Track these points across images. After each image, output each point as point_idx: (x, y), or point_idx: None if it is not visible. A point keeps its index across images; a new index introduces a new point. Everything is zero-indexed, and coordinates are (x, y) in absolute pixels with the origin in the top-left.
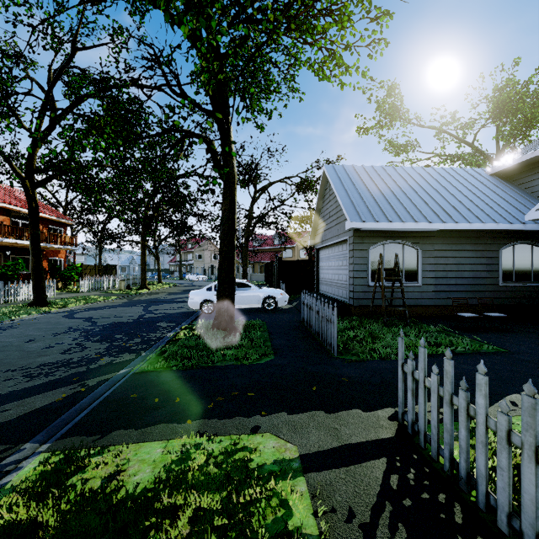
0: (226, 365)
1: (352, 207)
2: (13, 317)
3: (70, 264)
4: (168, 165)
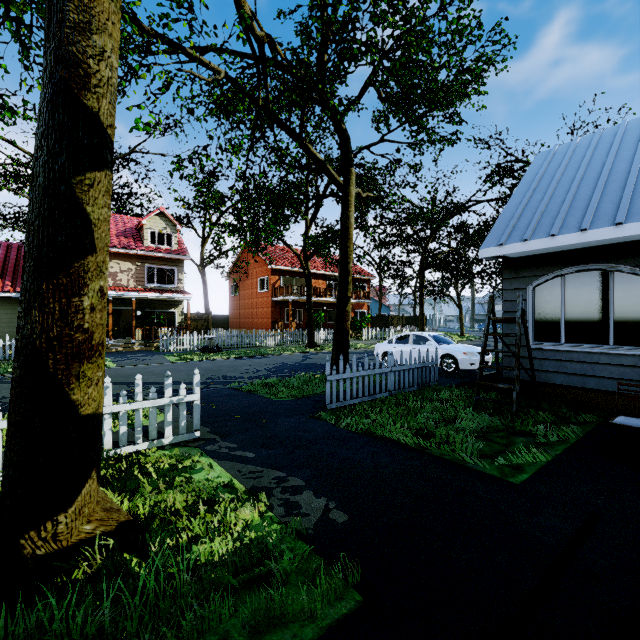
0: (257, 395)
1: (507, 223)
2: (282, 352)
3: (381, 316)
4: (452, 200)
